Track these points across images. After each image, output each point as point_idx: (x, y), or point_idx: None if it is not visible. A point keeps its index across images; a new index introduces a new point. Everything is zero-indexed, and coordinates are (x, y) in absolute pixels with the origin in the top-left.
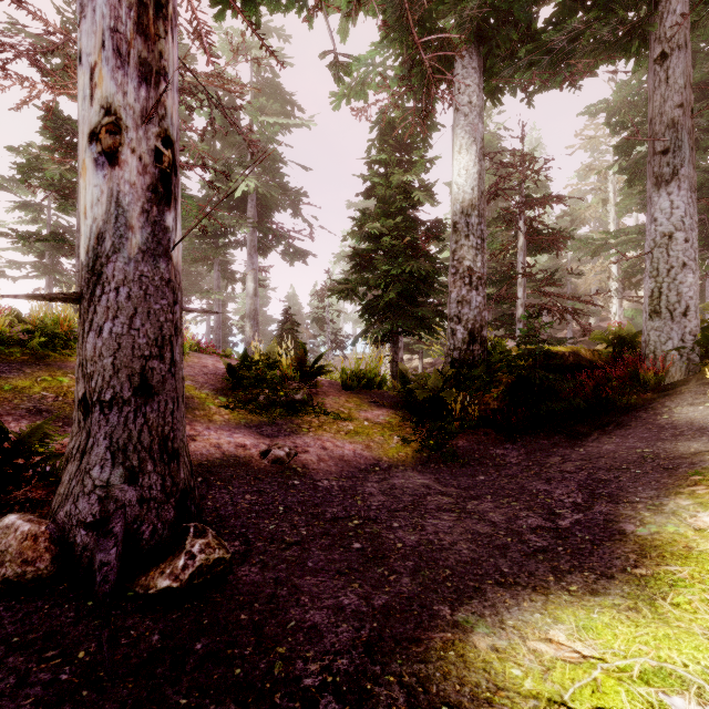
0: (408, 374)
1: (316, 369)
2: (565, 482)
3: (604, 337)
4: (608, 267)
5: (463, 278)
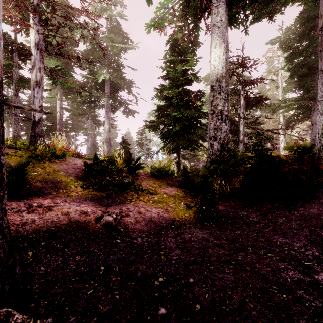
0: (187, 168)
1: (136, 165)
2: (297, 236)
3: (292, 148)
4: (278, 118)
5: (217, 116)
